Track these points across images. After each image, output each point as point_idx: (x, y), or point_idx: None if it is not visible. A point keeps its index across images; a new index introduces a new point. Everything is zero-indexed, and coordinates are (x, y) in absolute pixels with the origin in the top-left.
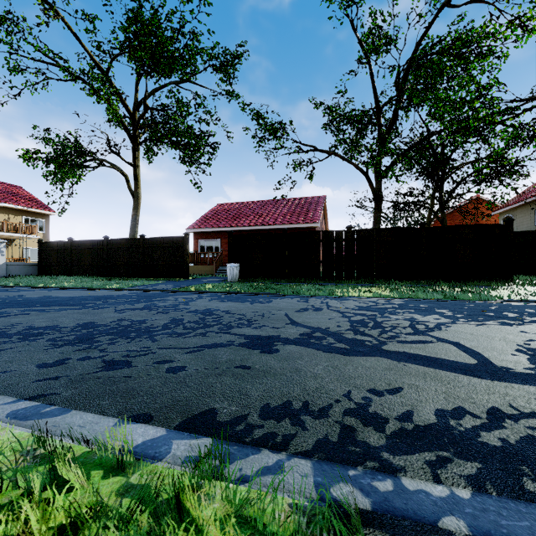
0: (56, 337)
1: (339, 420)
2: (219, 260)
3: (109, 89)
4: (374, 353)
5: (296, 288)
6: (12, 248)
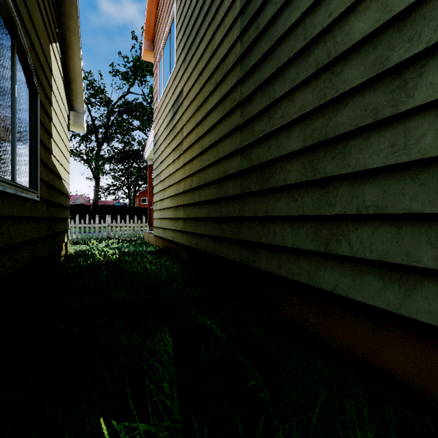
0: None
1: None
2: None
3: None
4: None
5: None
6: None
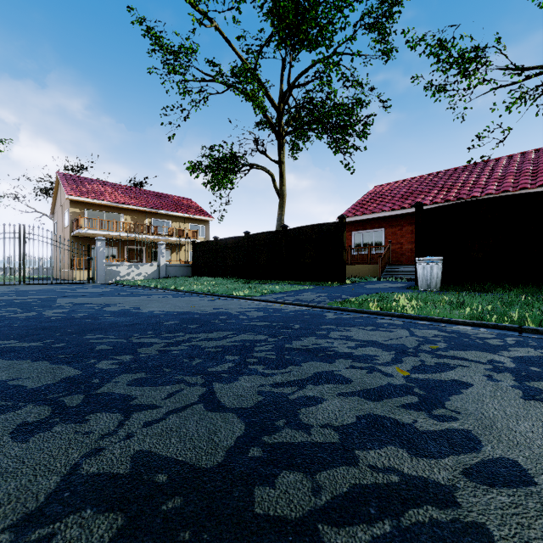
0: None
1: None
2: (385, 257)
3: (254, 79)
4: None
5: None
6: (182, 252)
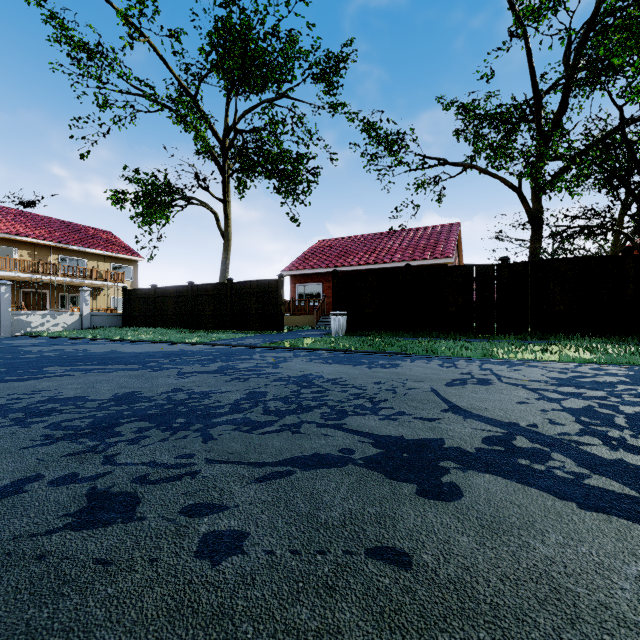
0: (64, 421)
1: None
2: (320, 309)
3: (196, 113)
4: None
5: (431, 345)
6: (101, 297)
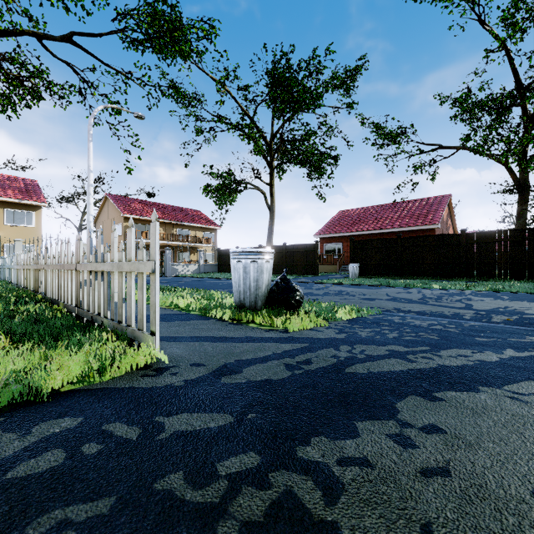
0: None
1: (387, 309)
2: (341, 261)
3: (256, 133)
4: (418, 303)
5: (404, 282)
6: (198, 253)
